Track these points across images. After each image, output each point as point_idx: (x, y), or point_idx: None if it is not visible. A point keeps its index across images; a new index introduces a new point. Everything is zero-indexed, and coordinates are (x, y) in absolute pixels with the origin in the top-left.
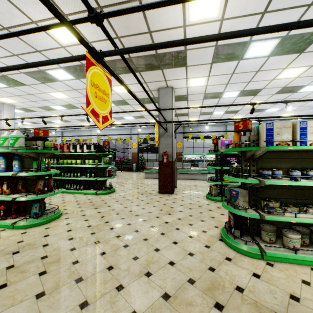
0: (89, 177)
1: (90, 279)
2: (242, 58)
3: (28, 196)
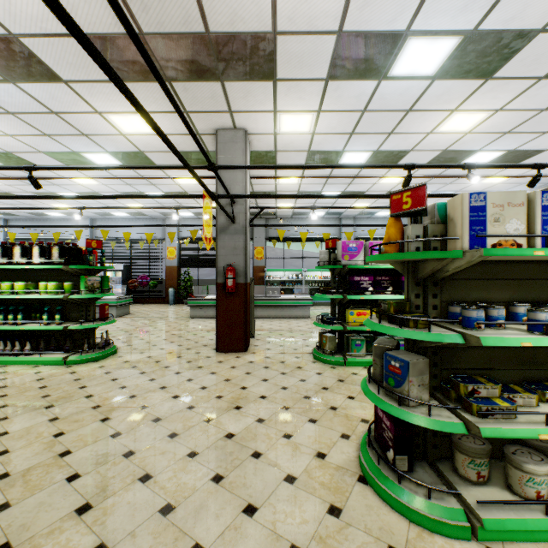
0: (47, 323)
1: None
2: (386, 76)
3: None
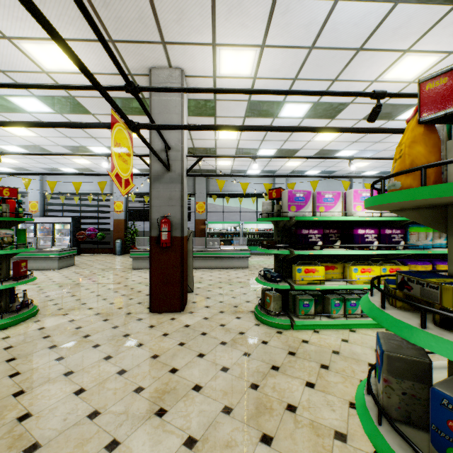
0: None
1: None
2: None
3: None
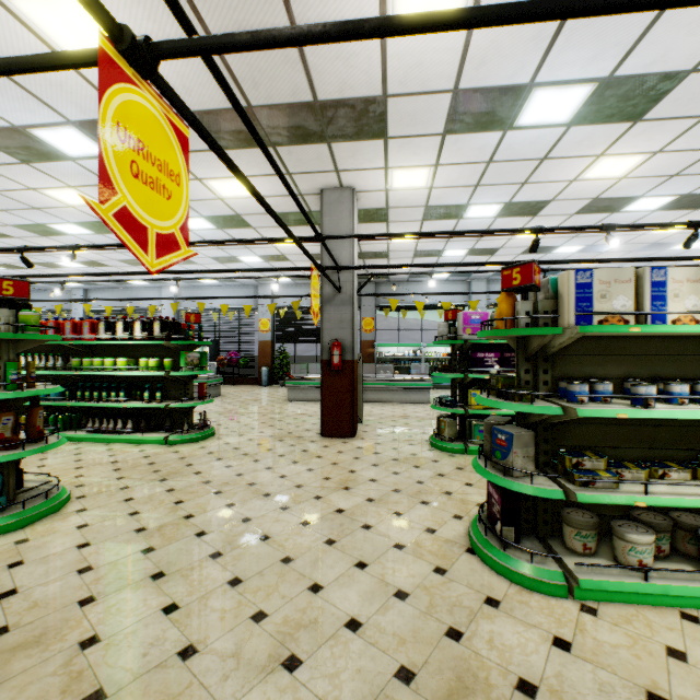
0: (148, 401)
1: (128, 693)
2: (511, 127)
3: None
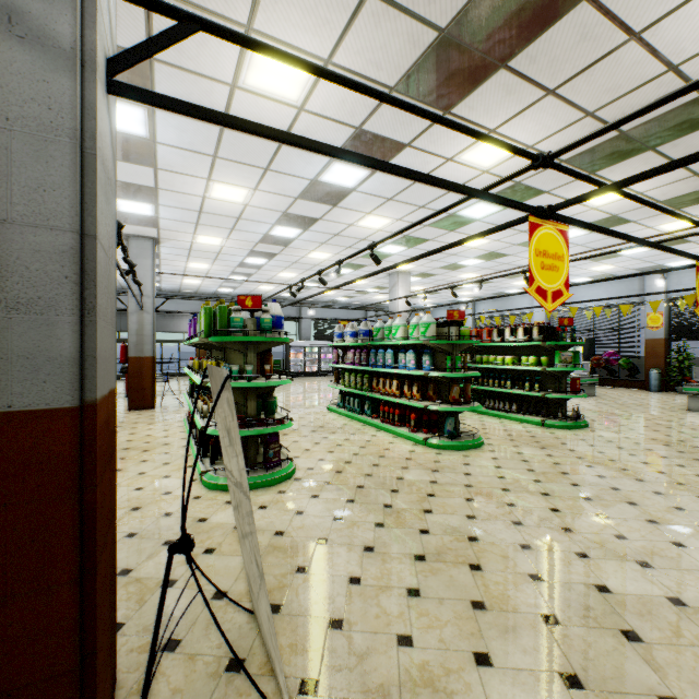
0: (527, 390)
1: (533, 528)
2: None
3: (440, 405)
